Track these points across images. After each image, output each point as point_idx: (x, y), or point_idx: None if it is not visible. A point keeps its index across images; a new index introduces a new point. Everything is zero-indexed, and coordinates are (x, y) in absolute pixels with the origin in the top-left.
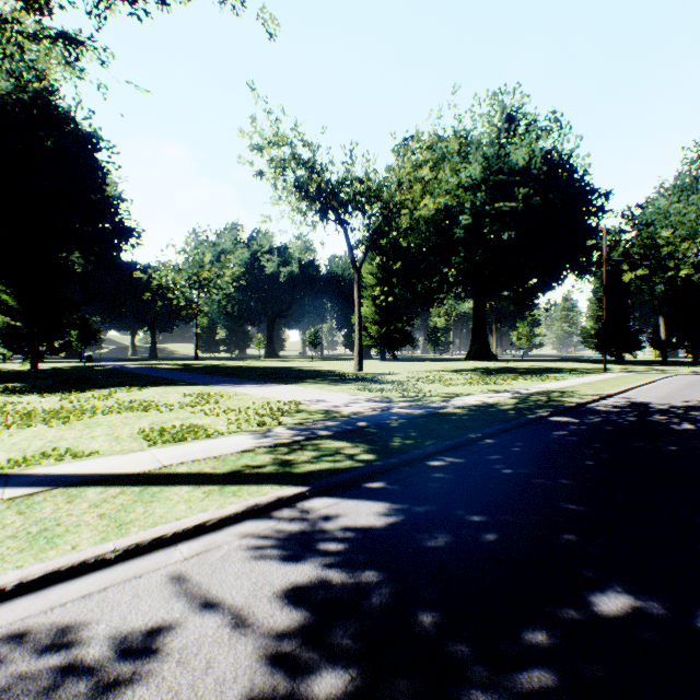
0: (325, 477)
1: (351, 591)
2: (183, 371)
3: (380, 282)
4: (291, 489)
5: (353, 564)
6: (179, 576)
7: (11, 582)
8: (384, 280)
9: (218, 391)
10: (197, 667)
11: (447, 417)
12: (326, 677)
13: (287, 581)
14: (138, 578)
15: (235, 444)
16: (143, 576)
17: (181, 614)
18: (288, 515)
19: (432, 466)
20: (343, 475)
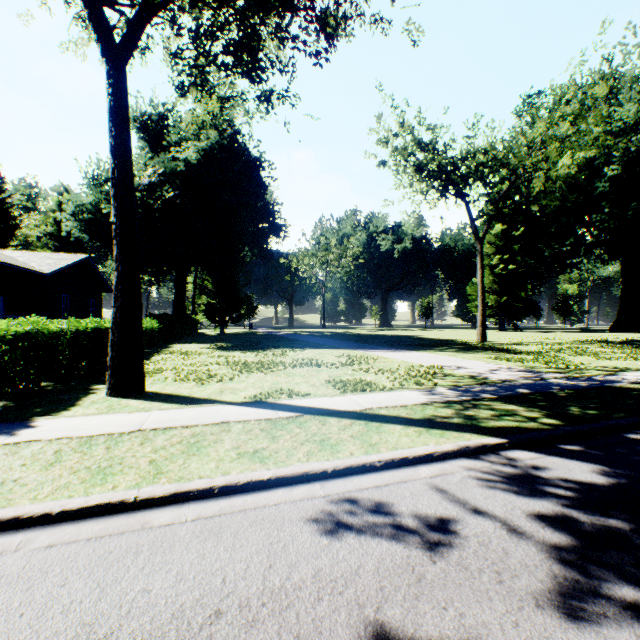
0: (517, 433)
1: (605, 530)
2: (320, 337)
3: (498, 250)
4: (490, 439)
5: (593, 510)
6: (435, 488)
7: (329, 468)
8: (503, 248)
9: (360, 354)
10: (496, 550)
11: (625, 391)
12: (623, 587)
13: (532, 509)
14: (404, 482)
15: (411, 398)
16: (408, 482)
17: (456, 512)
18: (496, 460)
19: (632, 439)
20: (535, 434)
